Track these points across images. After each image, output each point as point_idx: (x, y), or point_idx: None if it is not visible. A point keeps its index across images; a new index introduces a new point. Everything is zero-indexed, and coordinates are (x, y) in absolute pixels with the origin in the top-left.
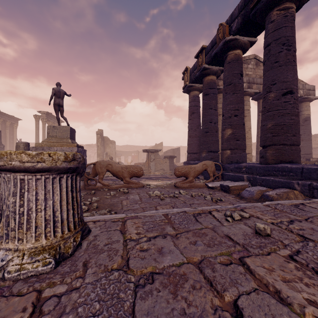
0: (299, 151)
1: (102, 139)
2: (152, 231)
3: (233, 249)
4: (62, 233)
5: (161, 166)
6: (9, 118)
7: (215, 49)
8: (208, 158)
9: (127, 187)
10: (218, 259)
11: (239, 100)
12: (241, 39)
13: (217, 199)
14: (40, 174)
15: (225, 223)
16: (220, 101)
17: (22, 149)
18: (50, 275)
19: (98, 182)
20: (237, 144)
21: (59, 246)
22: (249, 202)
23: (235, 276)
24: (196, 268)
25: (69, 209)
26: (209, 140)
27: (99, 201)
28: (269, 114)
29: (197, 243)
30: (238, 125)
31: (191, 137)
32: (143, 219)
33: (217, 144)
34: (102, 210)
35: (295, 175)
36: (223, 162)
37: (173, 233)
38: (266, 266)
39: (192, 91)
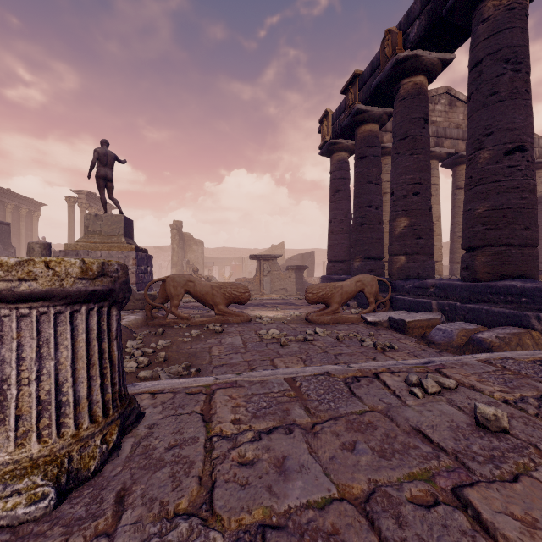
0: (536, 258)
1: (180, 237)
2: (264, 417)
3: (436, 465)
4: (77, 428)
5: (282, 284)
6: (25, 202)
7: (379, 76)
8: (366, 270)
9: (222, 322)
10: (407, 489)
11: (421, 166)
12: (425, 56)
13: (384, 345)
14: (28, 306)
15: (409, 401)
16: (386, 170)
17: (37, 255)
18: (43, 525)
19: (170, 313)
20: (419, 245)
21: (69, 455)
22: (444, 352)
23: (452, 541)
24: (359, 513)
25: (94, 377)
26: (367, 239)
27: (170, 348)
28: (479, 189)
29: (356, 447)
30: (420, 212)
31: (334, 233)
32: (248, 389)
33: (381, 246)
34: (174, 366)
35: (532, 302)
36: (392, 277)
37: (306, 423)
38: (517, 512)
39: (335, 153)
